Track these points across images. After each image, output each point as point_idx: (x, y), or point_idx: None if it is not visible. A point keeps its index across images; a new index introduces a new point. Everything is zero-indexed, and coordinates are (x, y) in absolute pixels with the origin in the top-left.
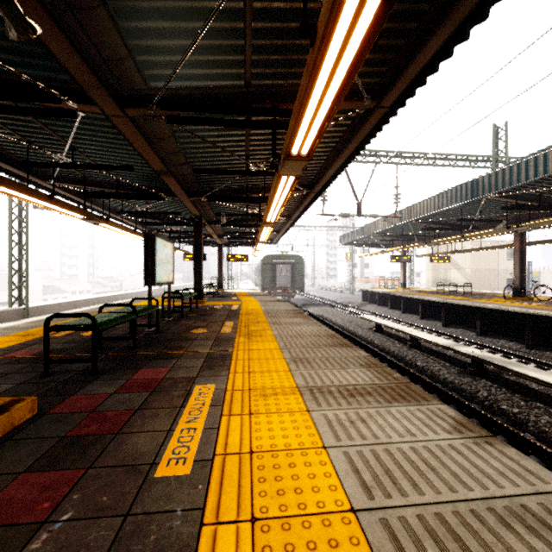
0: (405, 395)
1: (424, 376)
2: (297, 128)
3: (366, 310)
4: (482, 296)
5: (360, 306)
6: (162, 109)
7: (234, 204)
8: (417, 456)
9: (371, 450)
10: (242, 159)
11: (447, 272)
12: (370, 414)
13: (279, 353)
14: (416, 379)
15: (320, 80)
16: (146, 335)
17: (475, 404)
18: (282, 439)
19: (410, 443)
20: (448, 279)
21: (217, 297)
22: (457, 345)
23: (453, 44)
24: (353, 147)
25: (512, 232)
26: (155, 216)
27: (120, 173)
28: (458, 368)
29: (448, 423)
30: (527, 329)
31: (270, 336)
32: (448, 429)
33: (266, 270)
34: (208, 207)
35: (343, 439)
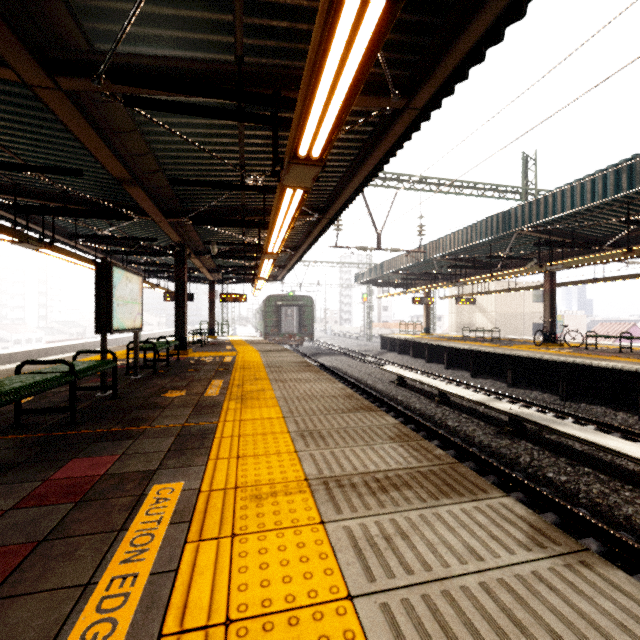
0: (455, 484)
1: (457, 439)
2: (307, 116)
3: (386, 360)
4: (511, 342)
5: (379, 355)
6: (114, 81)
7: (227, 231)
8: (494, 602)
9: (423, 596)
10: (235, 168)
11: (471, 315)
12: (412, 522)
13: (282, 423)
14: (448, 443)
15: (340, 31)
16: (96, 401)
17: (517, 472)
18: (282, 585)
19: (477, 575)
20: (472, 323)
21: (207, 346)
22: (492, 400)
23: (505, 23)
24: (375, 160)
25: (545, 271)
26: (124, 243)
27: (68, 182)
28: (494, 428)
29: (520, 529)
30: (561, 379)
31: (271, 399)
32: (524, 541)
33: (270, 313)
34: (193, 233)
35: (378, 576)
